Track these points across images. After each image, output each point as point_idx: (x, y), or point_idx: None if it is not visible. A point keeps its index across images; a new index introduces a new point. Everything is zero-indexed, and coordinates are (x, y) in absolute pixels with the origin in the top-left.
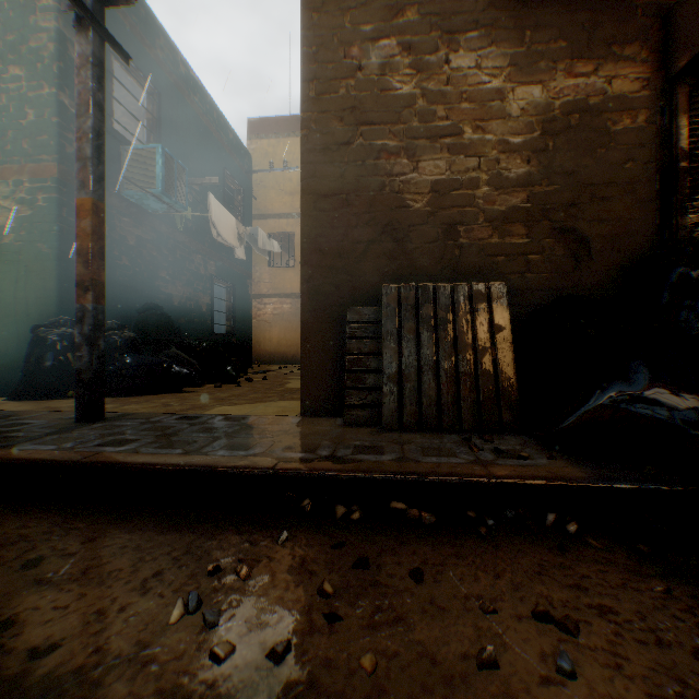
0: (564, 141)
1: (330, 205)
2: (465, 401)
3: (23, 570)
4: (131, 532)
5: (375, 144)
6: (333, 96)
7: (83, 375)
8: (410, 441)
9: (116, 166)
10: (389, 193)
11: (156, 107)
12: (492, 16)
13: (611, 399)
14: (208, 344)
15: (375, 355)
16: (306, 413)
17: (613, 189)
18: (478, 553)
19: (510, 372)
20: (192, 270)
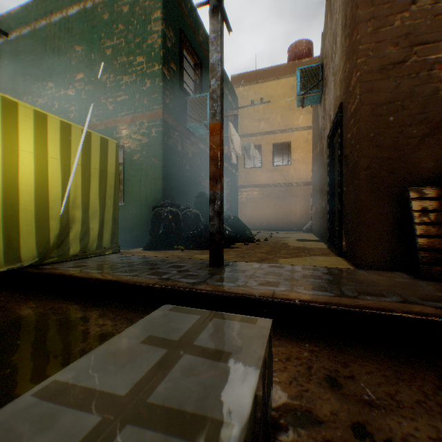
0: None
1: (385, 111)
2: None
3: (335, 388)
4: (366, 360)
5: (427, 59)
6: (388, 28)
7: (214, 236)
8: None
9: (184, 109)
10: (441, 96)
11: (199, 72)
12: None
13: None
14: (234, 217)
15: (427, 224)
16: (364, 267)
17: None
18: None
19: None
20: None
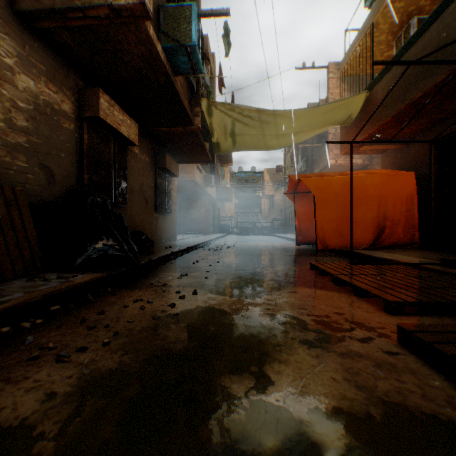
0: (45, 119)
1: None
2: (17, 260)
3: None
4: None
5: None
6: None
7: None
8: (2, 289)
9: None
10: None
11: None
12: (8, 17)
13: (99, 246)
14: None
15: None
16: None
17: (64, 153)
18: (102, 304)
19: (37, 241)
20: None
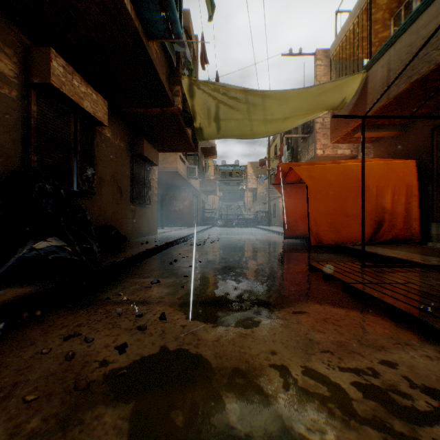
0: None
1: None
2: None
3: None
4: None
5: None
6: None
7: None
8: None
9: None
10: None
11: None
12: None
13: (35, 248)
14: None
15: None
16: None
17: (1, 126)
18: (10, 346)
19: None
20: None
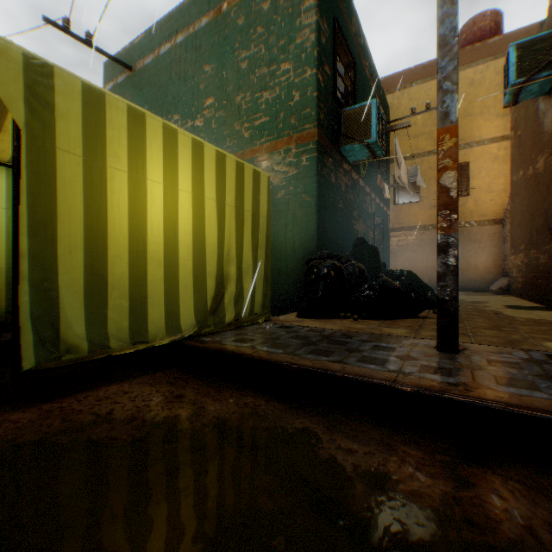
0: None
1: None
2: None
3: None
4: None
5: None
6: None
7: (446, 304)
8: None
9: (337, 127)
10: None
11: (352, 75)
12: None
13: None
14: (409, 272)
15: None
16: None
17: None
18: None
19: None
20: (365, 209)
